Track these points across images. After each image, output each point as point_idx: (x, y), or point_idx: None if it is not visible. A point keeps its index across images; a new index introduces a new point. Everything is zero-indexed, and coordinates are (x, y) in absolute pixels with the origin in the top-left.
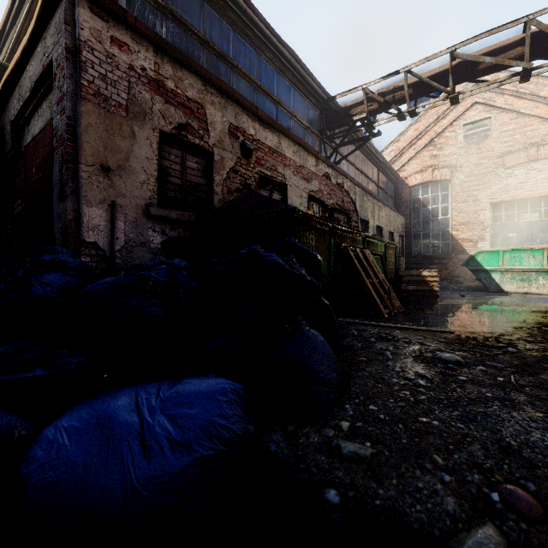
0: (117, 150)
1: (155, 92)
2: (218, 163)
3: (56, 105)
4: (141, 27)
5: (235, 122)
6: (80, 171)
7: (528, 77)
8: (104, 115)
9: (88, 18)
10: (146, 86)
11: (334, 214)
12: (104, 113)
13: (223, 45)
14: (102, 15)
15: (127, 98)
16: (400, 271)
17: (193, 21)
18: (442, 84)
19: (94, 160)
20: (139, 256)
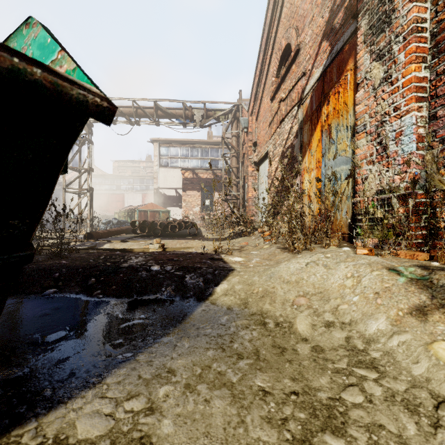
0: None
1: None
2: None
3: None
4: None
5: None
6: None
7: None
8: None
9: None
10: None
11: None
12: None
13: None
14: None
15: None
16: None
17: None
18: None
19: None
20: None
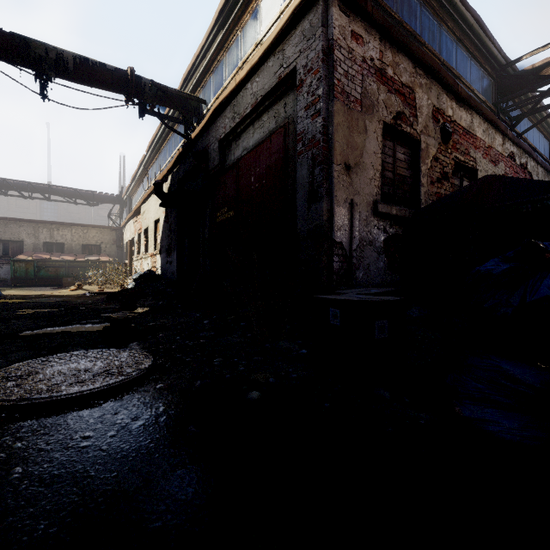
0: (354, 146)
1: (379, 82)
2: (424, 152)
3: (304, 110)
4: (375, 15)
5: (437, 104)
6: (333, 171)
7: None
8: (347, 112)
9: (337, 16)
10: (373, 77)
11: None
12: (346, 110)
13: (412, 24)
14: (345, 11)
15: (360, 93)
16: None
17: (389, 4)
18: None
19: (341, 159)
20: (367, 255)
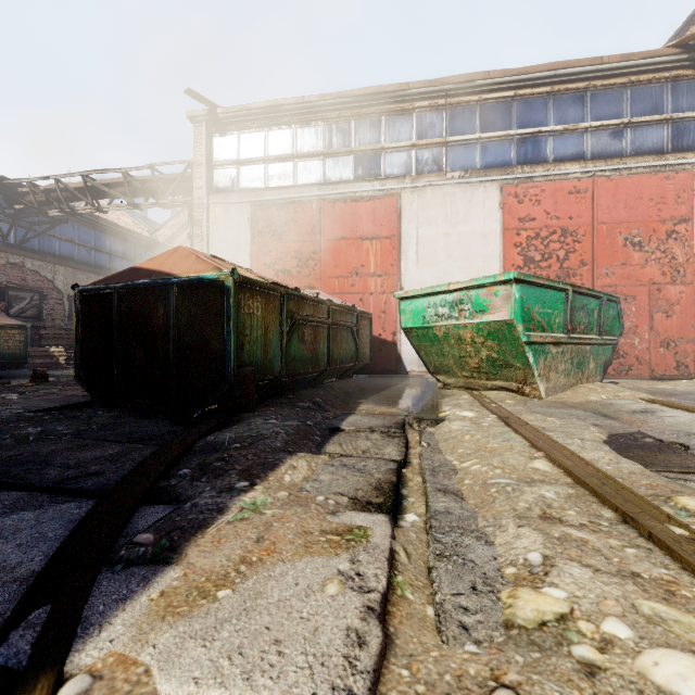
0: None
1: None
2: None
3: None
4: None
5: None
6: None
7: (140, 209)
8: None
9: None
10: None
11: (9, 292)
12: None
13: None
14: None
15: None
16: (30, 347)
17: None
18: (92, 196)
19: None
20: None
